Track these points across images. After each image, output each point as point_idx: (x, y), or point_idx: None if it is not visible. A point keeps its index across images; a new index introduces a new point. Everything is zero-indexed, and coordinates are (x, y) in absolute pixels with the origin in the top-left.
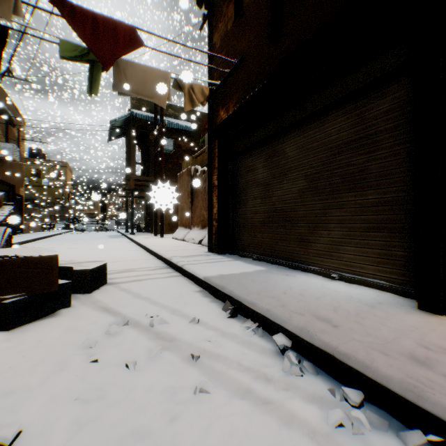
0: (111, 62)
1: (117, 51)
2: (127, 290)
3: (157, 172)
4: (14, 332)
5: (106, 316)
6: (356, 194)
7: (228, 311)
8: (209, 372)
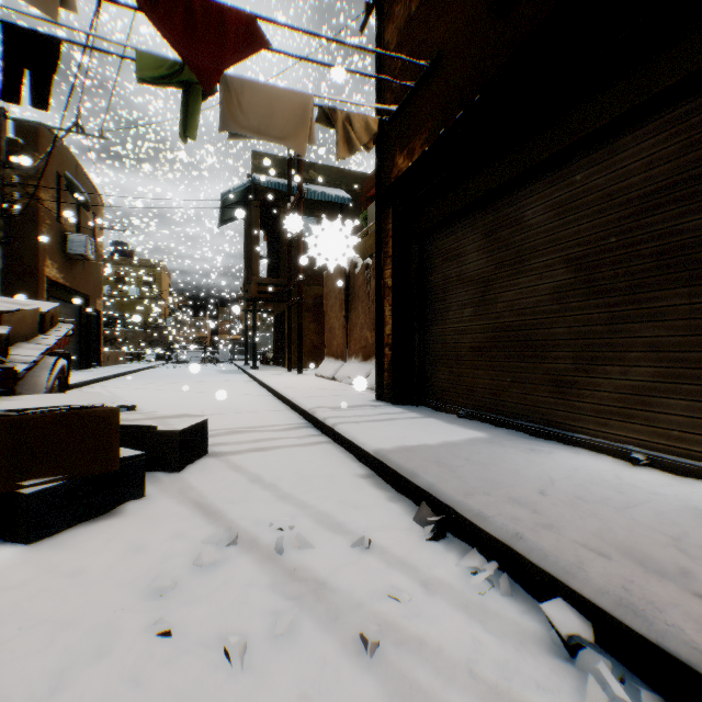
0: (214, 76)
1: (224, 58)
2: (239, 467)
3: (292, 271)
4: (39, 546)
5: (199, 522)
6: (691, 290)
7: (427, 526)
8: (404, 693)
